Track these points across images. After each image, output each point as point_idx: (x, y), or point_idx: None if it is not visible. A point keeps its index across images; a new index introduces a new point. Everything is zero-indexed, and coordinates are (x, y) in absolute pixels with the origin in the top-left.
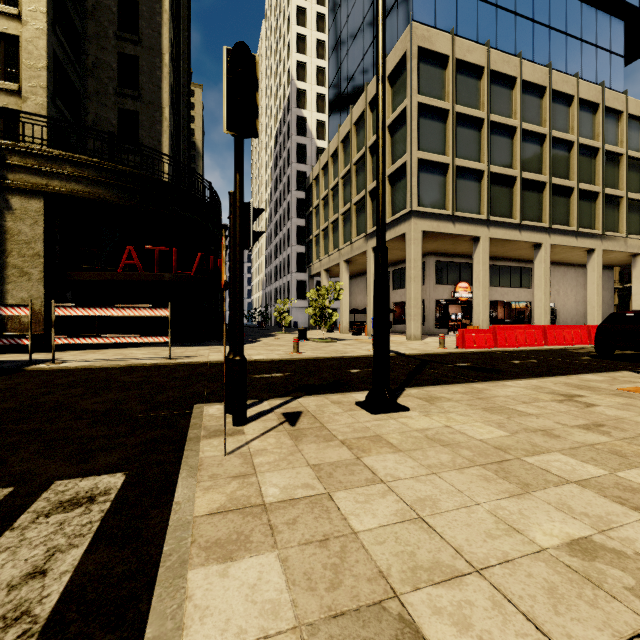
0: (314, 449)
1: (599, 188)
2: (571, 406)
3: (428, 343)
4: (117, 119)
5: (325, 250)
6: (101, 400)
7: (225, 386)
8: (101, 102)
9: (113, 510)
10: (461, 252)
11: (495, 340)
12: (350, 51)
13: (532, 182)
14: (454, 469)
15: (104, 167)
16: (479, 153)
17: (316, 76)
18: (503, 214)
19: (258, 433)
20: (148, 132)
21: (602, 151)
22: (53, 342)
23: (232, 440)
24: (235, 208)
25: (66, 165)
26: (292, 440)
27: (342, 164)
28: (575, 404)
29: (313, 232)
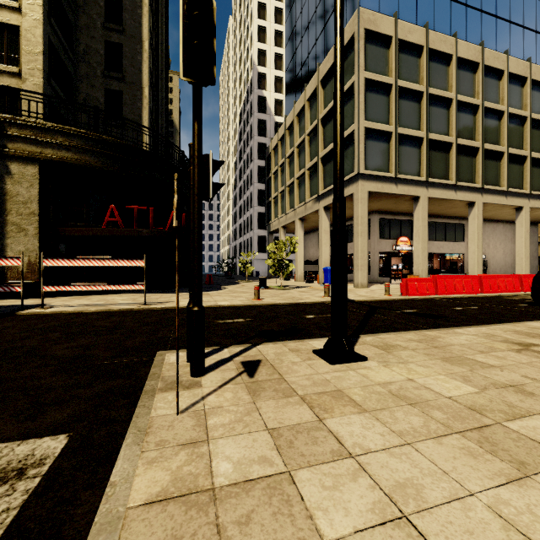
0: (272, 407)
1: (527, 152)
2: (531, 356)
3: (374, 290)
4: (104, 98)
5: (282, 210)
6: (72, 345)
7: (177, 340)
8: (90, 83)
9: (39, 490)
10: (402, 210)
11: (435, 288)
12: (304, 37)
13: (466, 148)
14: (430, 438)
15: (90, 137)
16: (419, 122)
17: (275, 62)
18: (440, 176)
19: (215, 386)
20: (130, 108)
21: (529, 119)
22: (42, 289)
23: (188, 394)
24: (193, 157)
25: (57, 135)
26: (250, 395)
27: (297, 135)
28: (534, 354)
29: (272, 194)
